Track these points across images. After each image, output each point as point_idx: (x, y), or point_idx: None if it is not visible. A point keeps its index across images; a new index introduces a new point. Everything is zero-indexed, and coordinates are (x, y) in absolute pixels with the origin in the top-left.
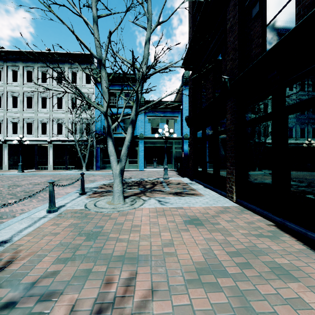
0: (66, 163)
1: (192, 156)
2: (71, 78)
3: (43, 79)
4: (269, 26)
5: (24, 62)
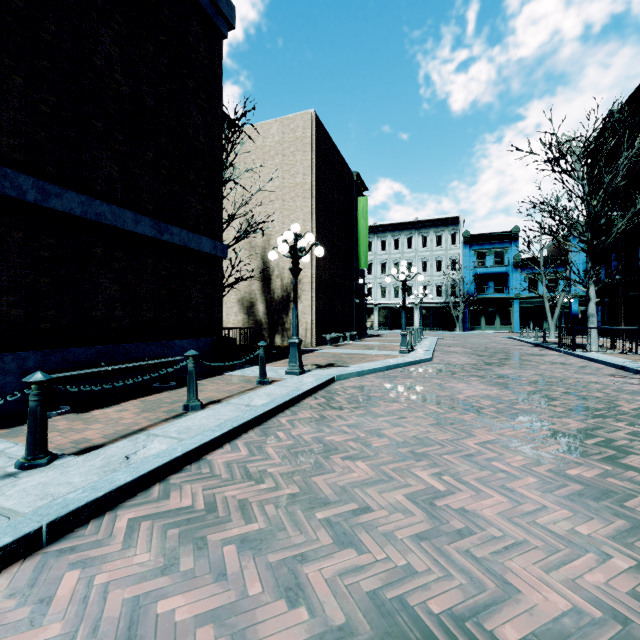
0: (430, 325)
1: None
2: (435, 241)
3: (408, 245)
4: (639, 260)
5: (392, 232)
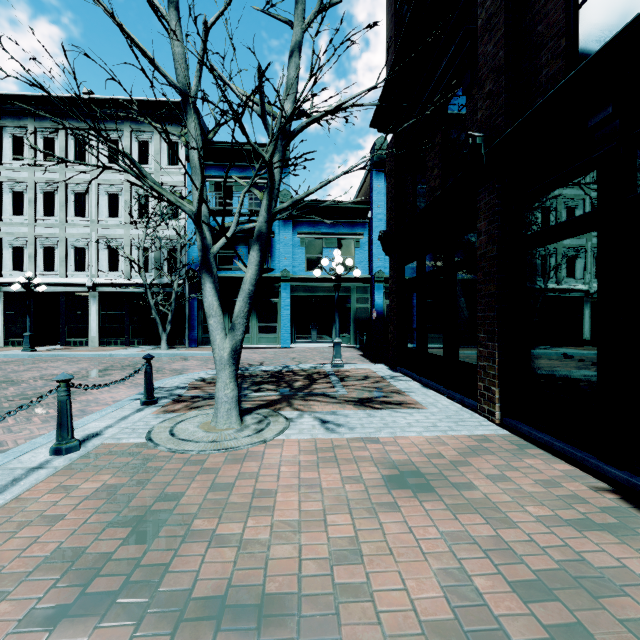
0: (126, 333)
1: (395, 317)
2: (136, 153)
3: (77, 155)
4: (586, 6)
5: (37, 119)
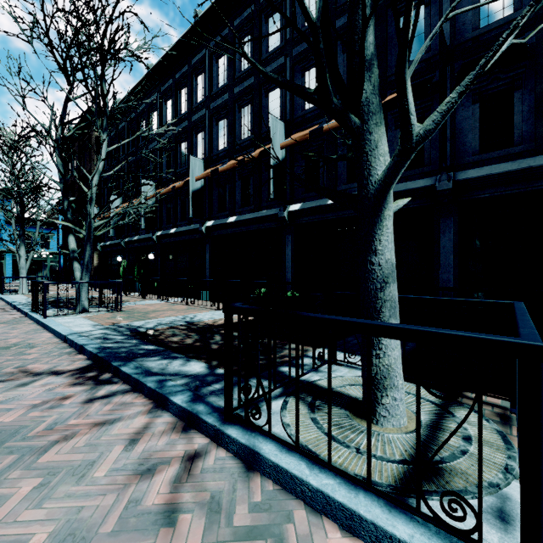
0: None
1: (64, 269)
2: None
3: None
4: None
5: None
